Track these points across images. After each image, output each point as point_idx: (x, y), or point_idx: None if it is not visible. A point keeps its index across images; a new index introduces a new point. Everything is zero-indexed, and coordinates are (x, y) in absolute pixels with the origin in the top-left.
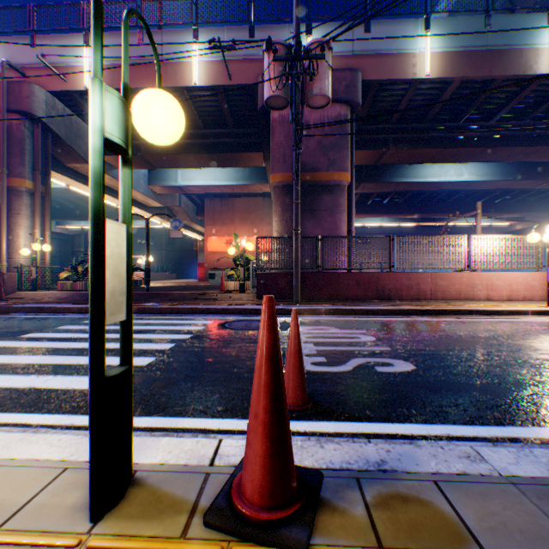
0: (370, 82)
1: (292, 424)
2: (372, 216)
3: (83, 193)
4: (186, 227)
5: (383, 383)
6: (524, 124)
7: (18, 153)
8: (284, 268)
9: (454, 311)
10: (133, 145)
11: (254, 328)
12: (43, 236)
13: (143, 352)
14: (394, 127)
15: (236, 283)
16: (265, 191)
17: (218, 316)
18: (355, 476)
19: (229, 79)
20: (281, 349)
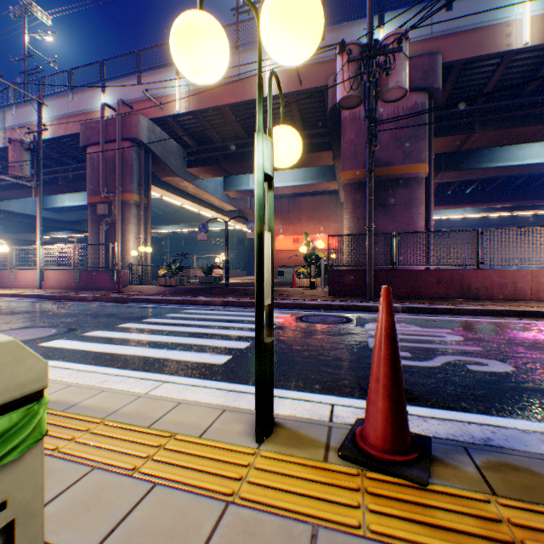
0: (451, 63)
1: None
2: (452, 207)
3: (172, 202)
4: None
5: (478, 381)
6: None
7: (128, 173)
8: (356, 266)
9: None
10: (213, 156)
11: (330, 323)
12: (145, 240)
13: (239, 338)
14: (481, 107)
15: (306, 280)
16: (332, 189)
17: (293, 311)
18: (462, 445)
19: (299, 84)
20: (362, 342)
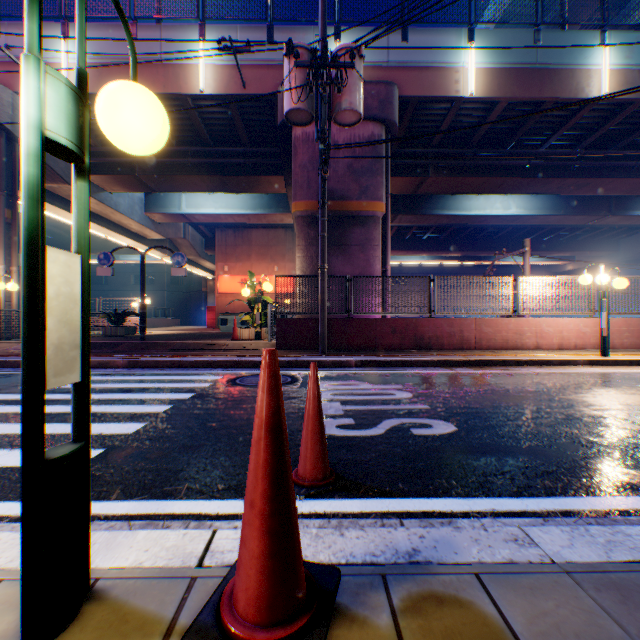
0: (407, 99)
1: (309, 503)
2: (411, 253)
3: (62, 220)
4: (193, 264)
5: (420, 449)
6: (576, 153)
7: None
8: (308, 313)
9: (500, 362)
10: (125, 162)
11: None
12: (8, 272)
13: (130, 417)
14: (434, 151)
15: (251, 330)
16: (287, 222)
17: (228, 371)
18: (381, 572)
19: (243, 87)
20: (302, 410)
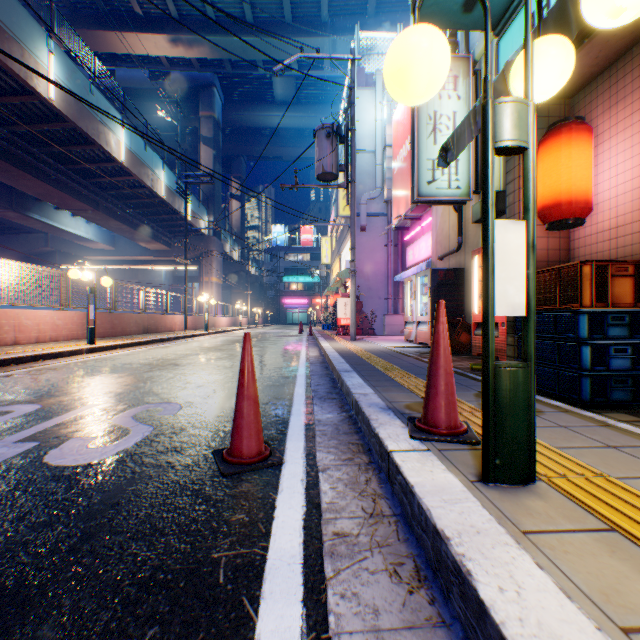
0: None
1: (292, 458)
2: None
3: None
4: None
5: (211, 416)
6: (5, 134)
7: None
8: None
9: (19, 360)
10: None
11: None
12: None
13: None
14: None
15: None
16: None
17: None
18: (401, 413)
19: None
20: None
